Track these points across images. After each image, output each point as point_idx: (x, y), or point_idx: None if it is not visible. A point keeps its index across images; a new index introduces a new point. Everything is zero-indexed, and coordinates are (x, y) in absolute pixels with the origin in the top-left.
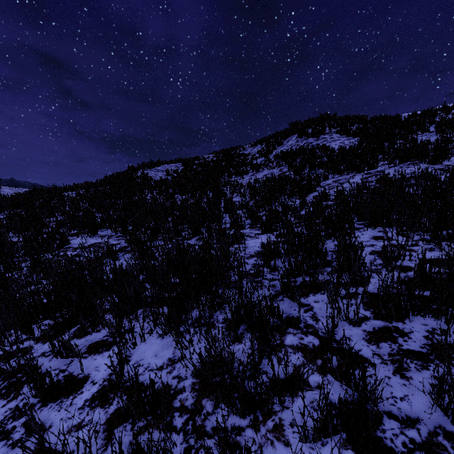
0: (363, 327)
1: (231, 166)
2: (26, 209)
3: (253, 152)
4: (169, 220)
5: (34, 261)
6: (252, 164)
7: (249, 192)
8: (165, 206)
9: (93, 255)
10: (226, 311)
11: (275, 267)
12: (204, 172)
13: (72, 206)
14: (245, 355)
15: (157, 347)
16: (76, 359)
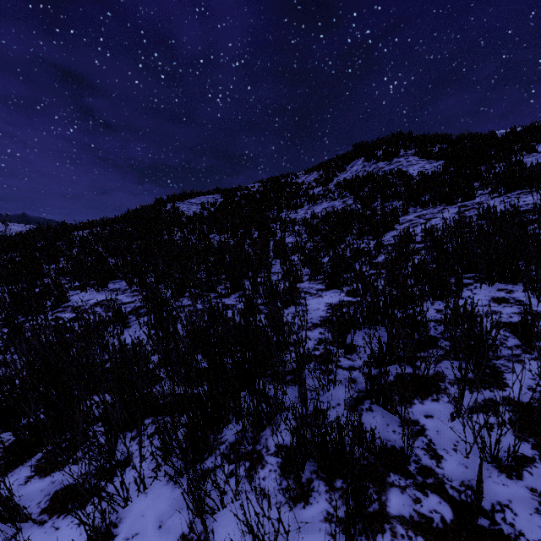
0: (528, 481)
1: (281, 197)
2: (23, 253)
3: (308, 180)
4: (201, 269)
5: (12, 329)
6: (307, 195)
7: (305, 231)
8: (198, 249)
9: (93, 321)
10: (281, 428)
11: (352, 346)
12: (248, 205)
13: (81, 249)
14: (317, 535)
15: (165, 506)
16: (26, 525)
